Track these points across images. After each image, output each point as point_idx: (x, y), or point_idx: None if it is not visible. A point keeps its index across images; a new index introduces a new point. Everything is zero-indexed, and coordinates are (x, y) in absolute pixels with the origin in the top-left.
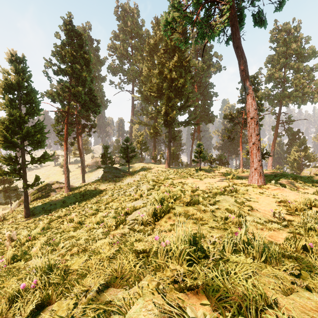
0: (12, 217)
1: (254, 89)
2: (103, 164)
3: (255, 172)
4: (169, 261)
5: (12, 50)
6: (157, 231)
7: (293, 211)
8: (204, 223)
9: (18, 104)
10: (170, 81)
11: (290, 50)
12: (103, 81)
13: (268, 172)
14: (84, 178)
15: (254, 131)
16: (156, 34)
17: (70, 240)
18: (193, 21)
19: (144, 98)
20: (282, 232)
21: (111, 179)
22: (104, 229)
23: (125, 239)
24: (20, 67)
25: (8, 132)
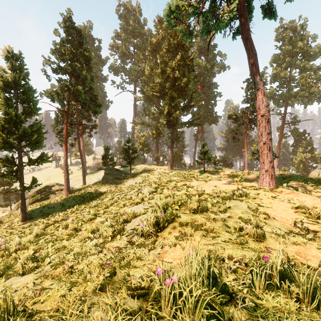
0: (9, 220)
1: None
2: (104, 165)
3: (266, 174)
4: (178, 314)
5: (8, 47)
6: (160, 246)
7: (314, 219)
8: (216, 236)
9: (15, 103)
10: (173, 80)
11: (296, 49)
12: (104, 81)
13: (276, 174)
14: (84, 179)
15: (264, 130)
16: (159, 33)
17: (60, 252)
18: (199, 10)
19: (146, 98)
20: (310, 247)
21: (112, 181)
22: (100, 239)
23: (122, 255)
24: (16, 65)
25: (4, 132)
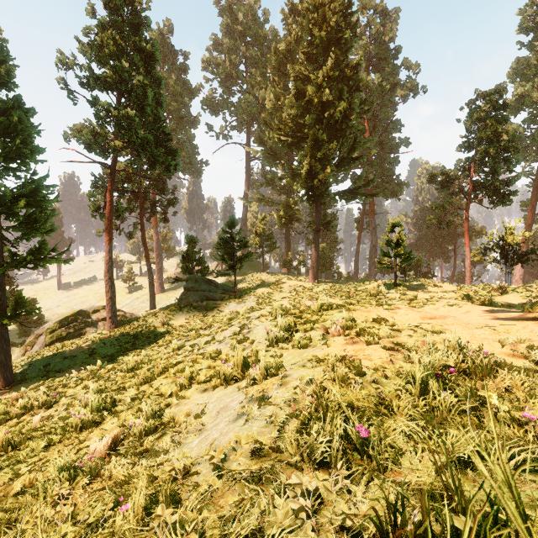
0: None
1: (497, 117)
2: (185, 273)
3: None
4: None
5: None
6: None
7: None
8: None
9: None
10: (318, 108)
11: None
12: (194, 126)
13: None
14: (153, 300)
15: None
16: (291, 31)
17: None
18: None
19: (268, 153)
20: None
21: (197, 304)
22: None
23: None
24: None
25: None
